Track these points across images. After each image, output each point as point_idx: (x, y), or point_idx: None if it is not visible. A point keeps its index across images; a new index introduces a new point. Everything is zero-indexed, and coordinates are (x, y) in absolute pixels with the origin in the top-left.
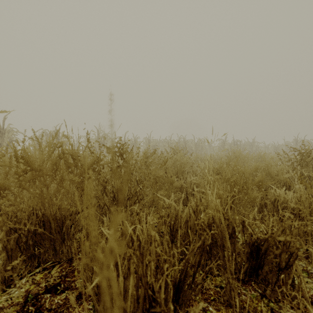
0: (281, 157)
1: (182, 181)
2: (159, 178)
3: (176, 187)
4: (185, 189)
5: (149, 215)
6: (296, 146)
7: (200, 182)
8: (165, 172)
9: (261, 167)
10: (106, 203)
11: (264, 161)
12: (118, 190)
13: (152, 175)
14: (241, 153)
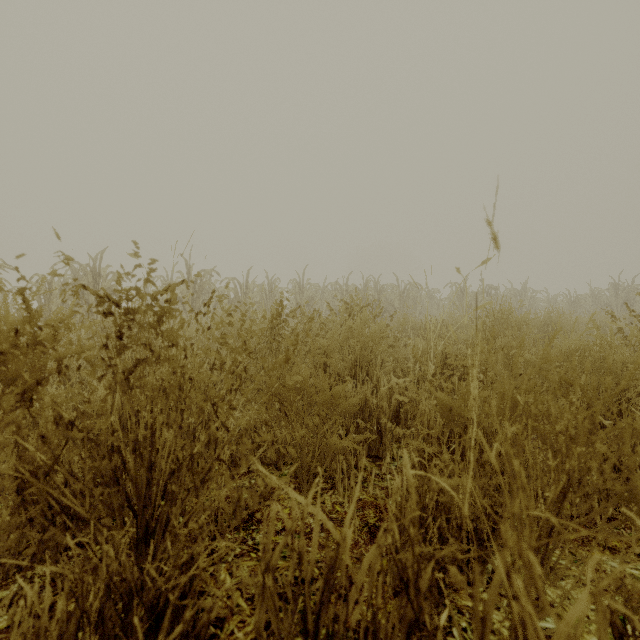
0: (598, 322)
1: (366, 389)
2: (291, 392)
3: (348, 412)
4: (374, 412)
5: (266, 500)
6: (616, 298)
7: (416, 396)
8: (324, 363)
9: (584, 353)
10: (72, 504)
11: (595, 337)
12: (139, 442)
13: (270, 385)
14: (512, 314)
